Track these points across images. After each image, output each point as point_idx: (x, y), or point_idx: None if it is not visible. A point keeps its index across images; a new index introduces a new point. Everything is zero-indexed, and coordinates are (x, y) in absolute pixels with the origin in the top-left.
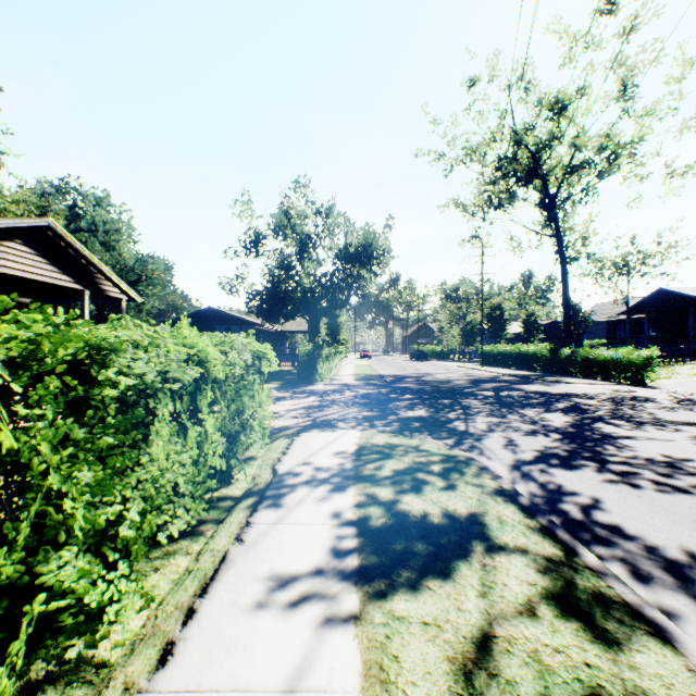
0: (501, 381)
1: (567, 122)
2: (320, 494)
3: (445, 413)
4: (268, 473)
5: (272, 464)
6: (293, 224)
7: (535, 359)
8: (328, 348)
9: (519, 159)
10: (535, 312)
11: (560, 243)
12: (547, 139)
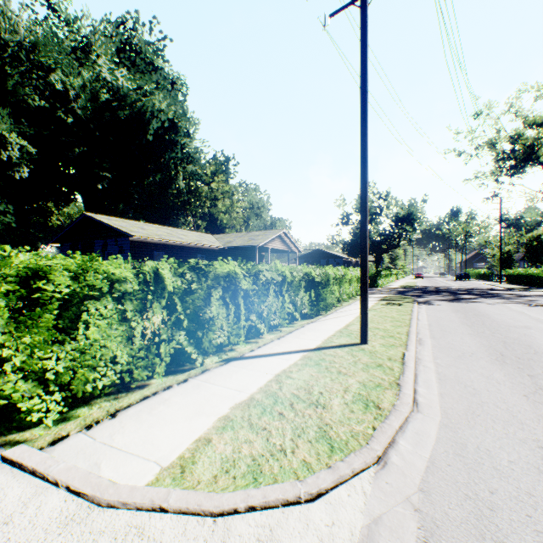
0: (488, 289)
1: None
2: (374, 298)
3: (424, 294)
4: None
5: None
6: None
7: (535, 279)
8: (384, 271)
9: (517, 150)
10: None
11: None
12: (530, 142)
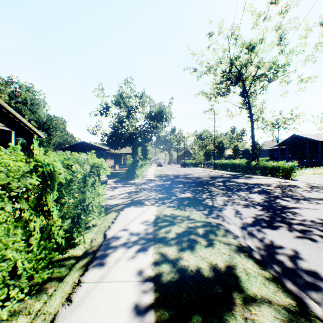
0: (225, 177)
1: (254, 55)
2: (131, 253)
3: (200, 195)
4: (100, 238)
5: (104, 231)
6: (124, 101)
7: (239, 166)
8: (141, 161)
9: (232, 72)
10: (238, 145)
11: (250, 112)
12: (245, 63)
